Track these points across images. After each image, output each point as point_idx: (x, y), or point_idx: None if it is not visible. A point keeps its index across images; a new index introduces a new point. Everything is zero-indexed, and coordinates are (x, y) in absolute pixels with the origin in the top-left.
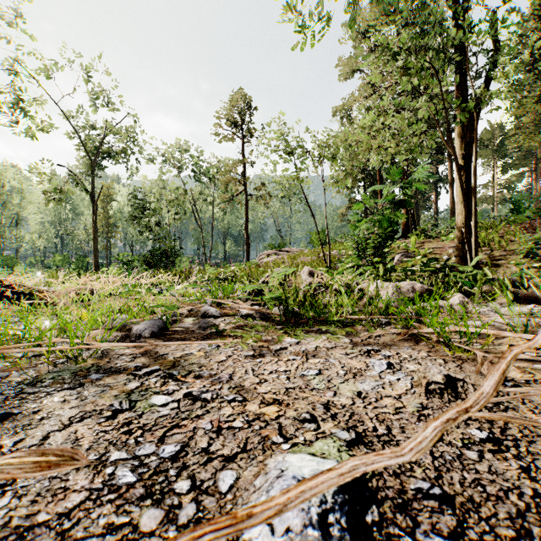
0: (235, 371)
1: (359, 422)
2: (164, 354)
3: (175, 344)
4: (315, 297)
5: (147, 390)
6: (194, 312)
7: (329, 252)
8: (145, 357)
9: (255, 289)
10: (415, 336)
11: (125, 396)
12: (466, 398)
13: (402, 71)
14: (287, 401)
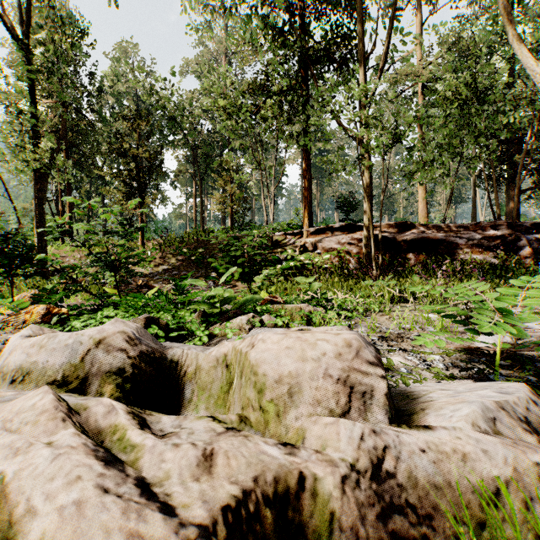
0: None
1: None
2: None
3: None
4: None
5: None
6: None
7: None
8: None
9: None
10: None
11: None
12: None
13: None
14: None
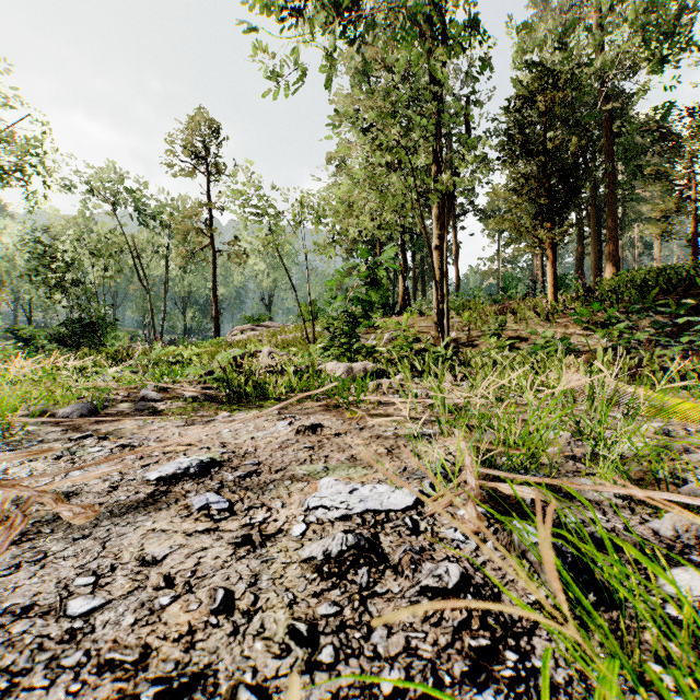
0: (164, 434)
1: (239, 448)
2: (97, 429)
3: (108, 419)
4: (264, 377)
5: (84, 446)
6: (132, 398)
7: (313, 329)
8: (77, 432)
9: (207, 372)
10: (338, 407)
11: (65, 449)
12: (319, 434)
13: (377, 145)
14: (198, 444)
